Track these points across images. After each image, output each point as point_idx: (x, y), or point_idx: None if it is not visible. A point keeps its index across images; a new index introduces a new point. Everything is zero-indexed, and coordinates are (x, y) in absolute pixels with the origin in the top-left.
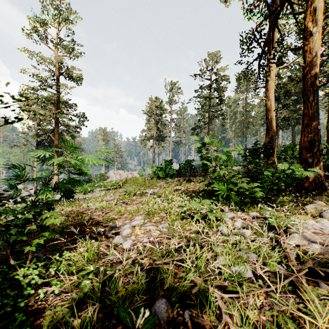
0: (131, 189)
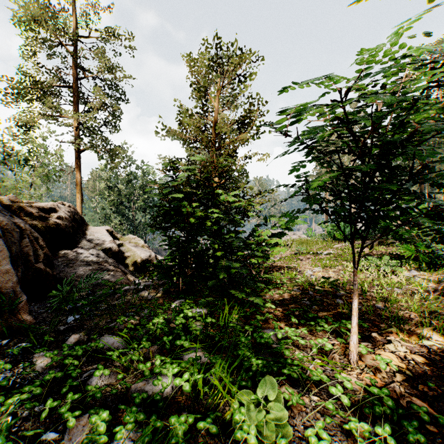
0: (303, 248)
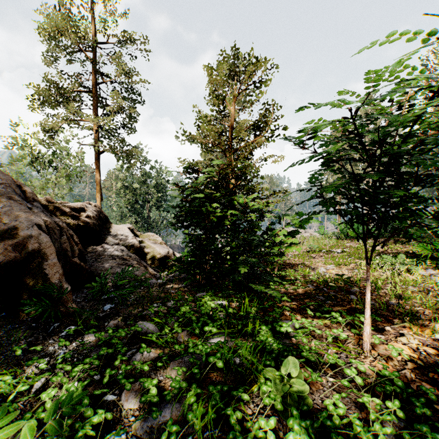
0: (316, 246)
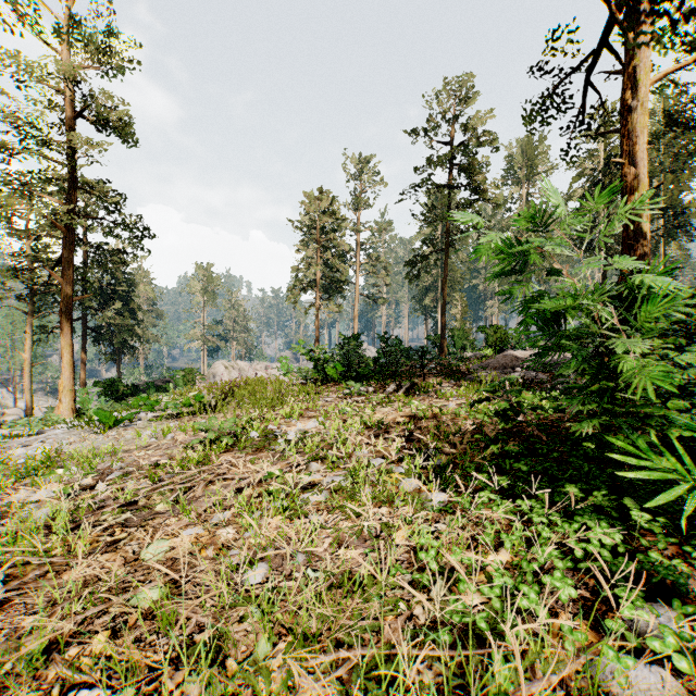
0: (228, 423)
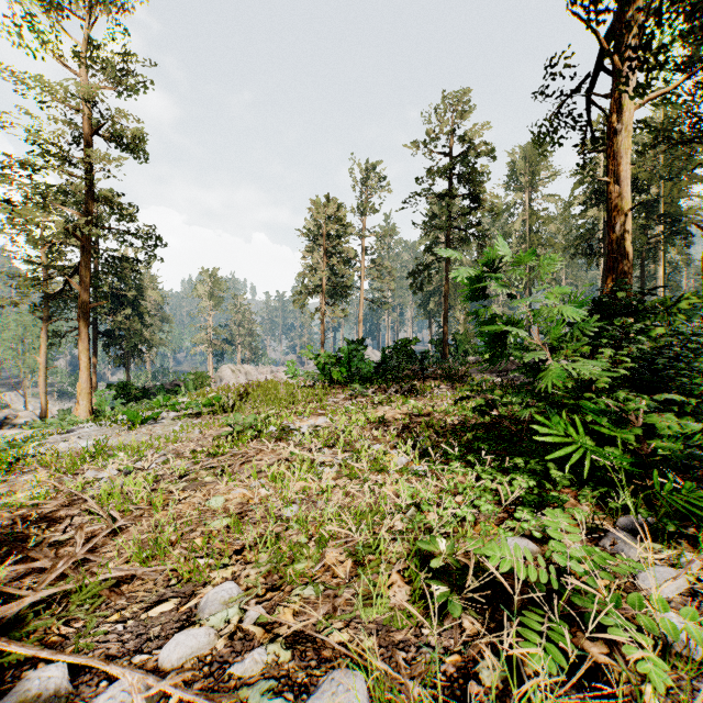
0: (250, 419)
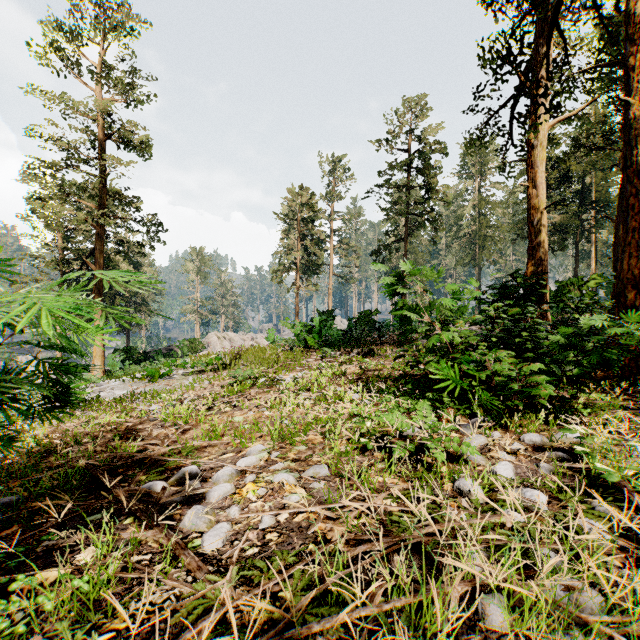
0: (248, 372)
